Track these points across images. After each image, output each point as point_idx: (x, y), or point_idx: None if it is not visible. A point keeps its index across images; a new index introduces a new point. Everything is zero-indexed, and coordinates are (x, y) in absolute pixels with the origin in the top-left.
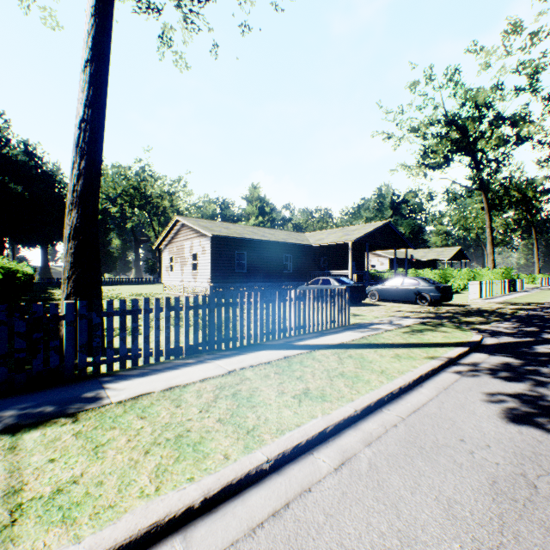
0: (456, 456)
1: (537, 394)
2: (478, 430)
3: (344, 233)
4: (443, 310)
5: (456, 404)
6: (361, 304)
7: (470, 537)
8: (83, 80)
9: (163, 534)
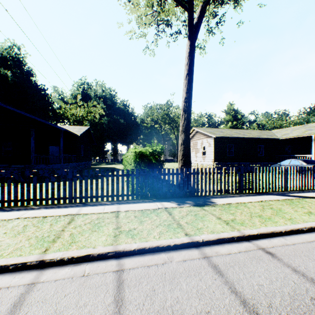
0: None
1: None
2: None
3: (306, 129)
4: None
5: None
6: None
7: None
8: (185, 82)
9: (274, 235)
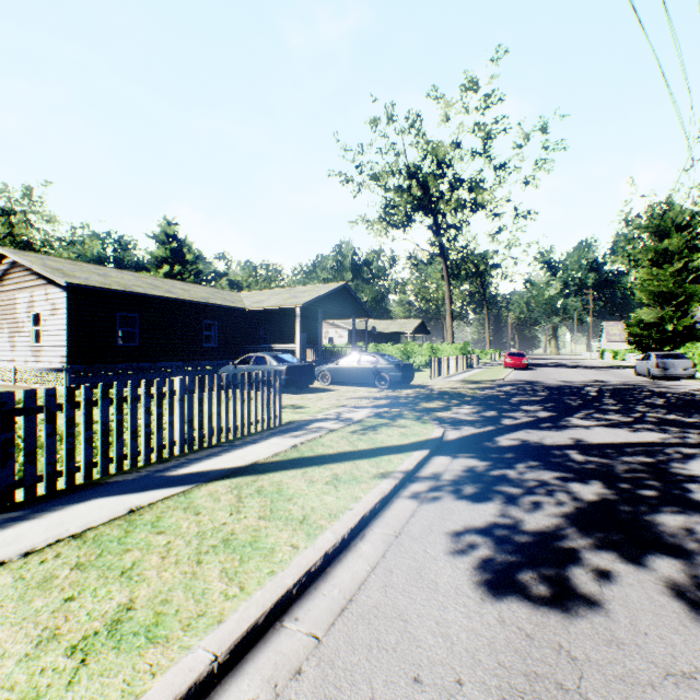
0: None
1: (511, 520)
2: (443, 637)
3: (291, 295)
4: (403, 394)
5: (412, 570)
6: (309, 390)
7: None
8: None
9: None
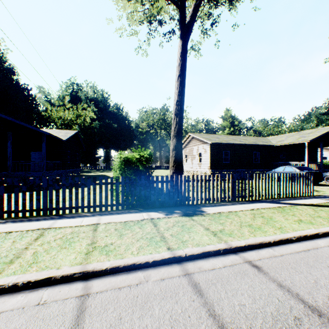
0: None
1: None
2: None
3: (300, 135)
4: None
5: None
6: (318, 184)
7: None
8: (177, 84)
9: (263, 246)
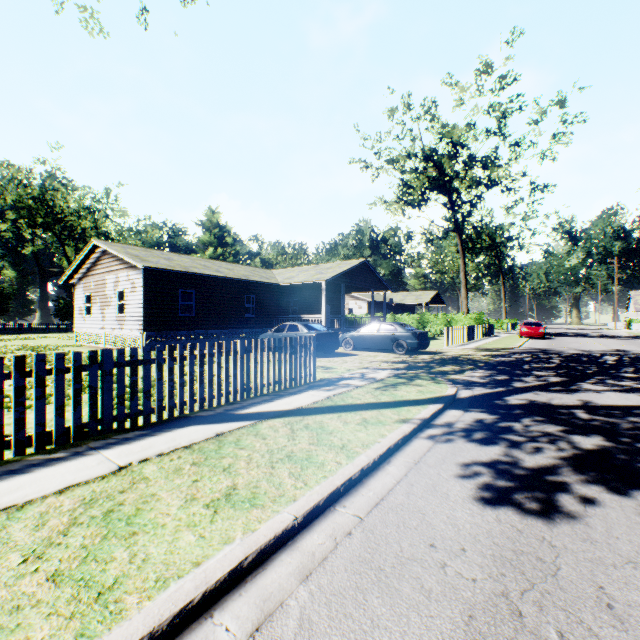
0: (425, 577)
1: (513, 459)
2: (452, 525)
3: (317, 271)
4: (419, 359)
5: (428, 485)
6: (334, 354)
7: None
8: None
9: None
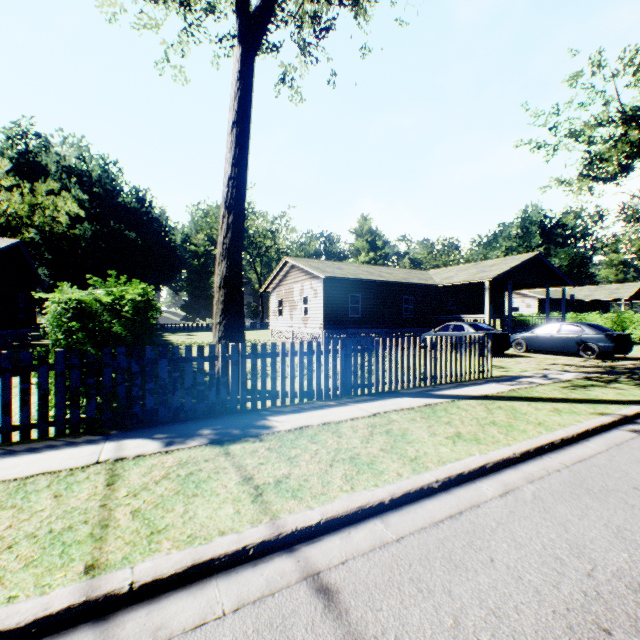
0: (628, 499)
1: None
2: None
3: (478, 269)
4: (616, 365)
5: (630, 459)
6: (503, 355)
7: (638, 551)
8: (230, 141)
9: (365, 516)
